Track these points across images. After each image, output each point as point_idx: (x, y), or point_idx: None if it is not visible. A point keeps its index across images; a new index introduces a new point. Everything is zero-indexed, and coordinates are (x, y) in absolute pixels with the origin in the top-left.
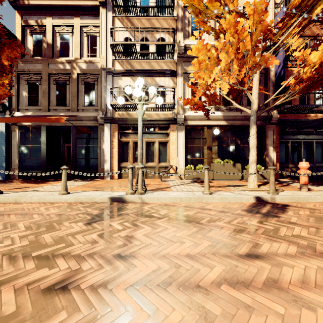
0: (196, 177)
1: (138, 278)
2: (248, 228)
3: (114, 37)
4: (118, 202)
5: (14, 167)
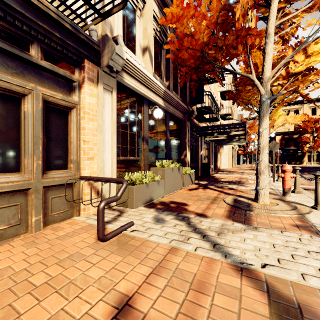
0: (149, 198)
1: None
2: None
3: None
4: None
5: None
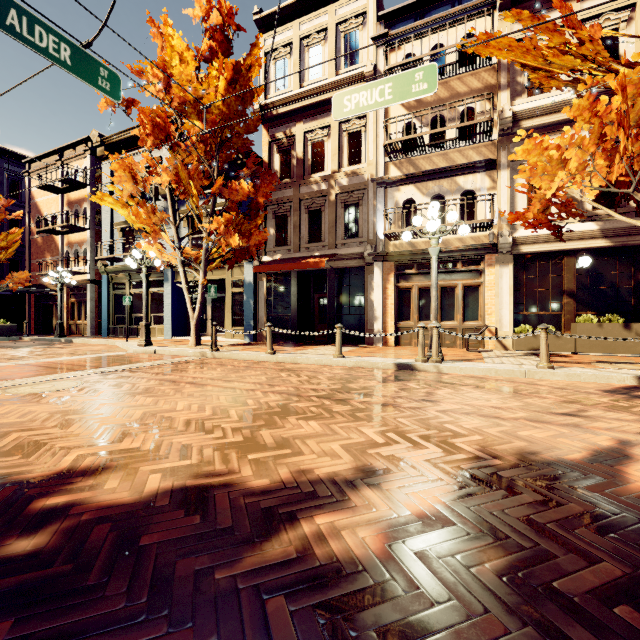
0: (537, 347)
1: (444, 409)
2: (586, 402)
3: (387, 127)
4: (406, 370)
5: (261, 327)
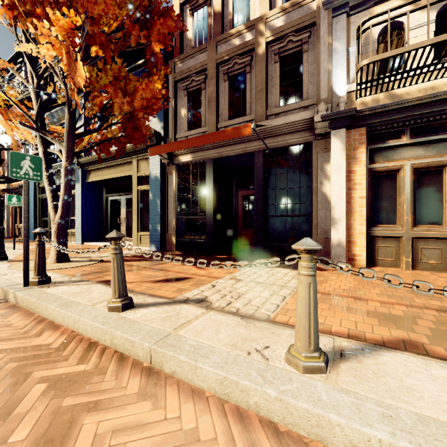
0: None
1: None
2: None
3: None
4: None
5: (171, 232)
